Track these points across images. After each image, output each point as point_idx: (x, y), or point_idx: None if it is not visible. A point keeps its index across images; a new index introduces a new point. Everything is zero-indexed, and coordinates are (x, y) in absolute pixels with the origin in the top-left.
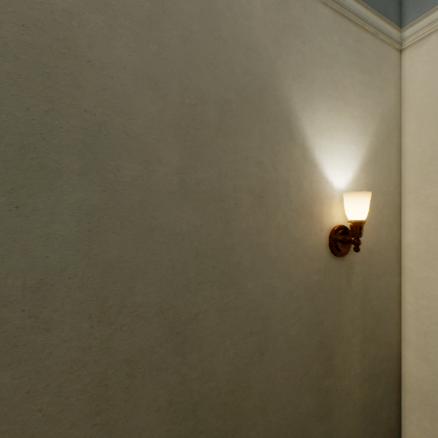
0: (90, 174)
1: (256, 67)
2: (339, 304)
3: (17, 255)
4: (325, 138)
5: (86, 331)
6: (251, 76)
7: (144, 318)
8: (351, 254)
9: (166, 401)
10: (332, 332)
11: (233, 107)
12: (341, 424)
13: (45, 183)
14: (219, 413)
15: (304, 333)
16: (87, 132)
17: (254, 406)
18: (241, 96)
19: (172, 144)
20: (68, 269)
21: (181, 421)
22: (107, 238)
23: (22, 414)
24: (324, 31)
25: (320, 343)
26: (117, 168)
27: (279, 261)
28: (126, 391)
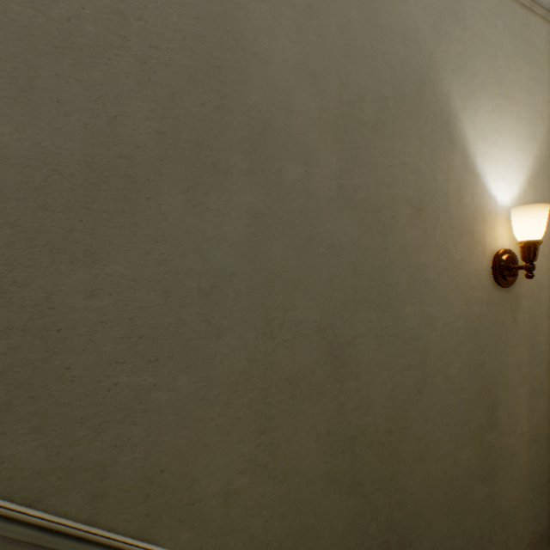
0: (255, 175)
1: (413, 59)
2: (503, 345)
3: (193, 256)
4: (487, 143)
5: (252, 342)
6: (408, 70)
7: (303, 335)
8: (517, 286)
9: (325, 430)
10: (495, 377)
11: (390, 105)
12: (506, 490)
13: (216, 183)
14: (376, 453)
15: (464, 374)
16: (253, 130)
17: (412, 451)
18: (399, 93)
19: (330, 145)
20: (236, 275)
21: (339, 455)
22: (270, 245)
23: (197, 421)
24: (486, 15)
25: (482, 388)
26: (279, 170)
27: (438, 286)
28: (287, 412)
